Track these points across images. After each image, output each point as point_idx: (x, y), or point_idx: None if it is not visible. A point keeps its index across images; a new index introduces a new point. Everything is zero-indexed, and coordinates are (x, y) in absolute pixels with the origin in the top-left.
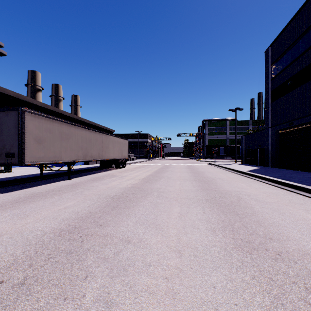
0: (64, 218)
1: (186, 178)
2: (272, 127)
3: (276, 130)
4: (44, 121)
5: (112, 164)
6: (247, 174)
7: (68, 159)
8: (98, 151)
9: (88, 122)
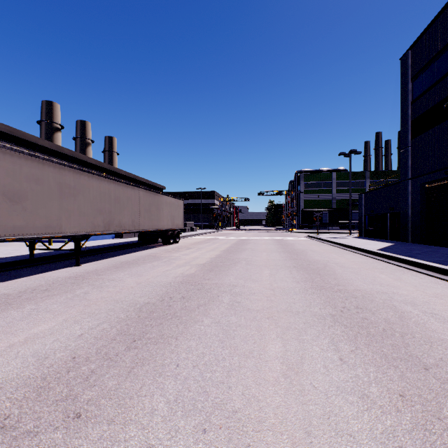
0: None
1: (279, 262)
2: (414, 178)
3: (421, 183)
4: (26, 162)
5: (157, 238)
6: (380, 256)
7: (75, 230)
8: (132, 217)
9: (125, 173)
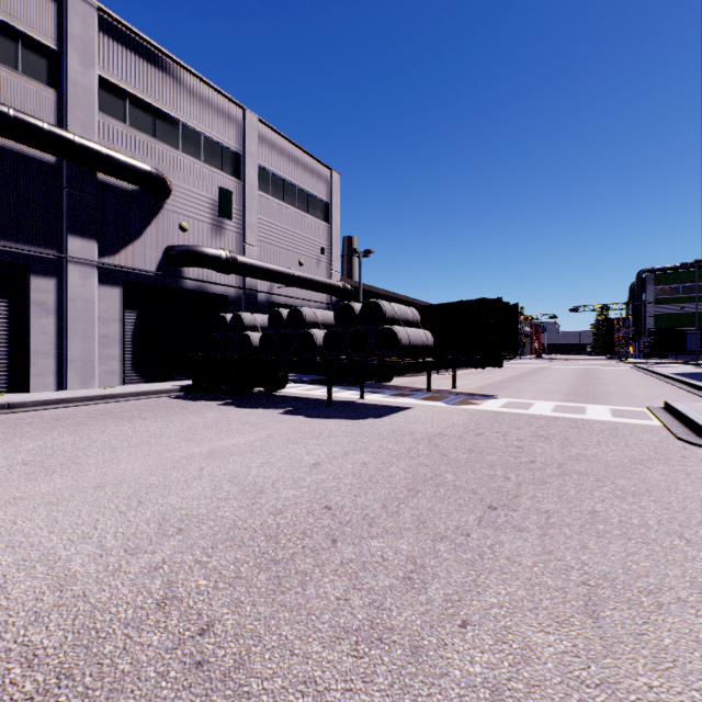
0: (480, 383)
1: (567, 377)
2: None
3: None
4: None
5: None
6: (662, 376)
7: None
8: None
9: (404, 298)
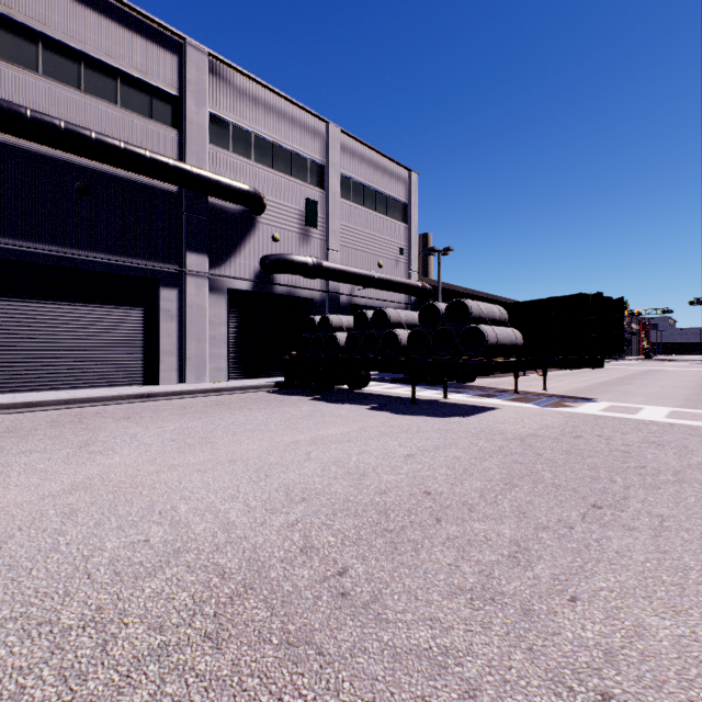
0: (575, 386)
1: (686, 380)
2: None
3: None
4: None
5: None
6: None
7: None
8: None
9: (485, 295)
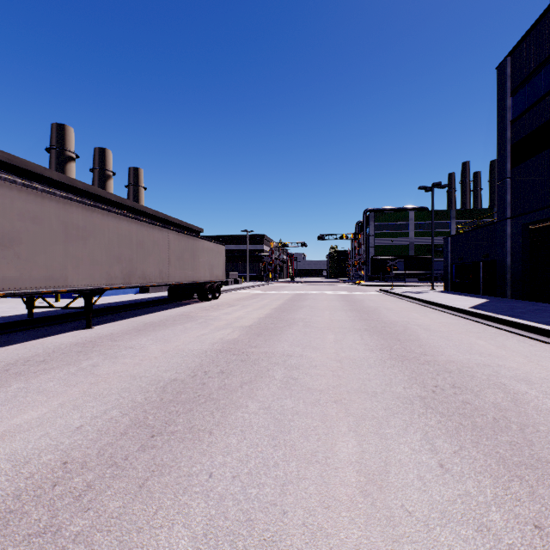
0: None
1: (346, 324)
2: (515, 217)
3: (523, 224)
4: (19, 195)
5: (191, 292)
6: (473, 315)
7: (85, 282)
8: (159, 266)
9: (153, 213)
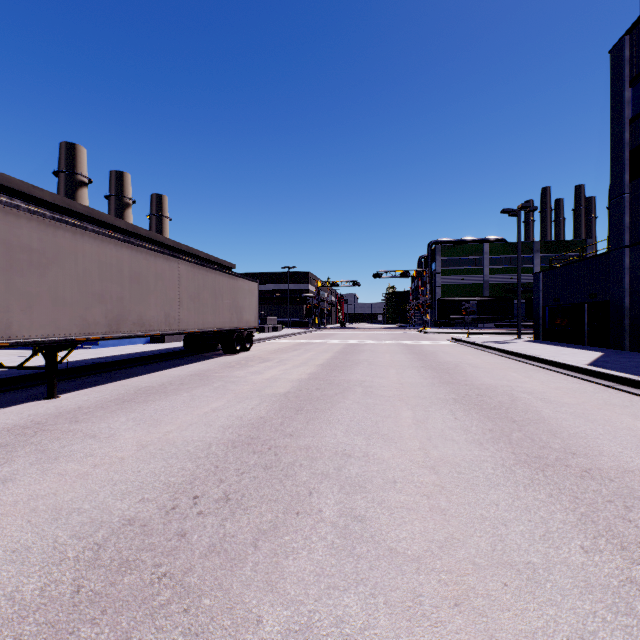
0: None
1: (423, 390)
2: (636, 244)
3: None
4: None
5: (214, 342)
6: (599, 377)
7: (44, 331)
8: (164, 308)
9: (174, 244)
